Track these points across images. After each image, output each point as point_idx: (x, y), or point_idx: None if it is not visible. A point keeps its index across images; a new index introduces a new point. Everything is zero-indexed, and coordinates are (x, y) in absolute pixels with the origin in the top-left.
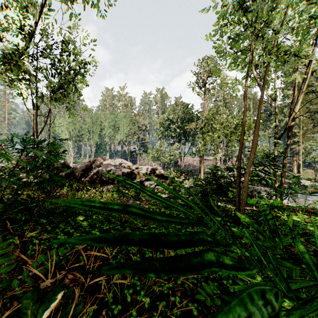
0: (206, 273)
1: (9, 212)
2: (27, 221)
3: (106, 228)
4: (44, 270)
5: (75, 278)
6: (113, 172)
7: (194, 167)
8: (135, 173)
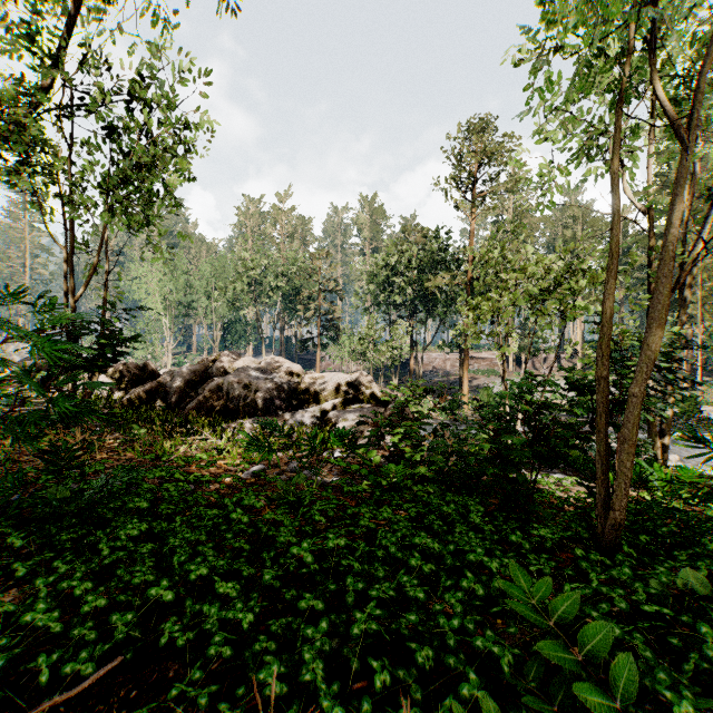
0: None
1: None
2: None
3: (200, 573)
4: None
5: None
6: (255, 387)
7: (446, 376)
8: (310, 389)
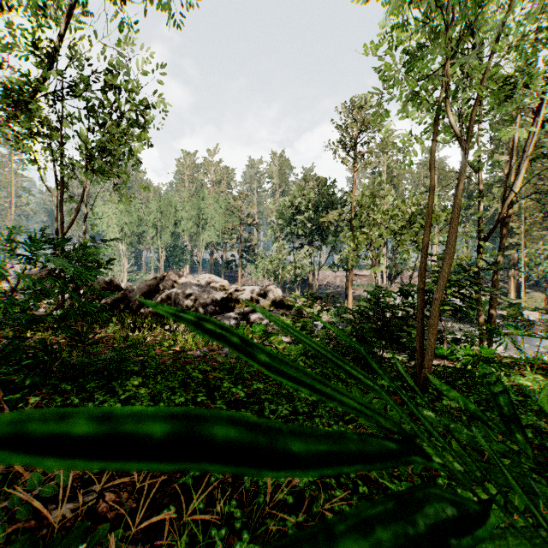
0: (368, 491)
1: (2, 372)
2: (38, 386)
3: (180, 401)
4: (51, 494)
5: (118, 499)
6: (195, 297)
7: (336, 289)
8: (235, 298)
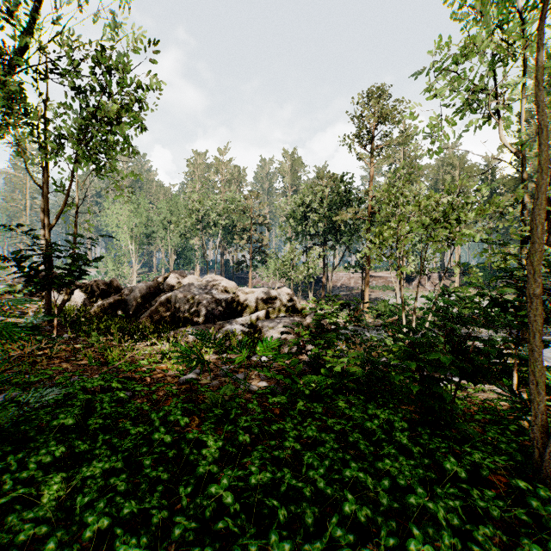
0: None
1: None
2: None
3: (99, 524)
4: None
5: None
6: (198, 300)
7: (351, 290)
8: (242, 302)
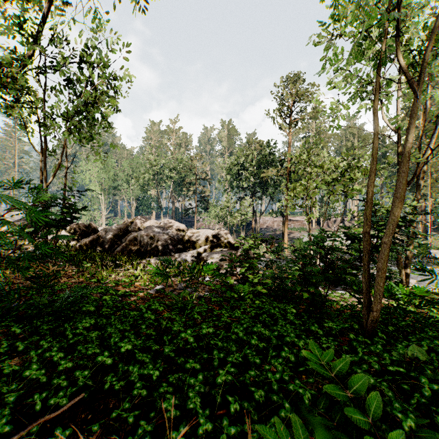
0: None
1: None
2: None
3: (127, 348)
4: None
5: None
6: (157, 238)
7: (274, 231)
8: (190, 239)
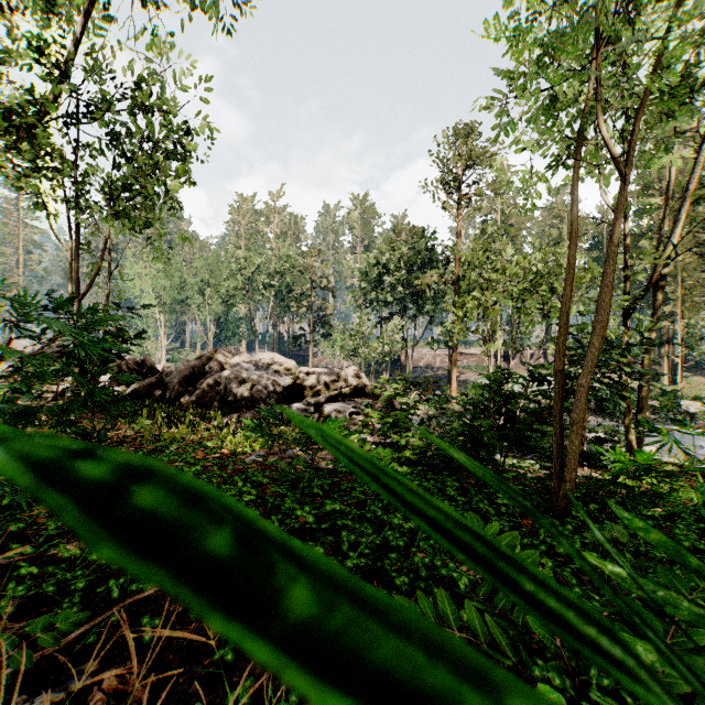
0: None
1: None
2: (31, 504)
3: None
4: None
5: (122, 685)
6: (252, 382)
7: (436, 371)
8: (304, 384)
